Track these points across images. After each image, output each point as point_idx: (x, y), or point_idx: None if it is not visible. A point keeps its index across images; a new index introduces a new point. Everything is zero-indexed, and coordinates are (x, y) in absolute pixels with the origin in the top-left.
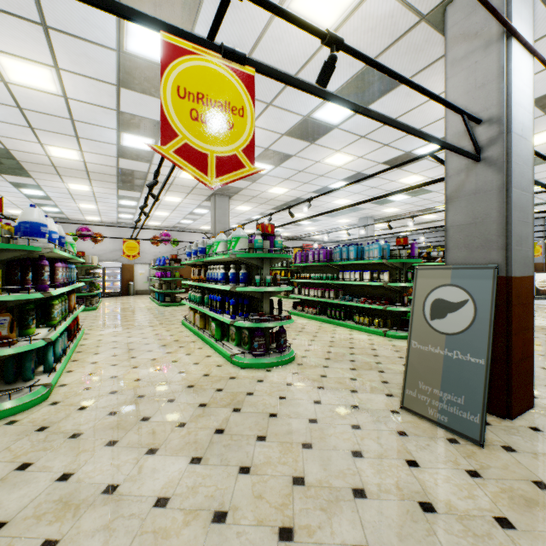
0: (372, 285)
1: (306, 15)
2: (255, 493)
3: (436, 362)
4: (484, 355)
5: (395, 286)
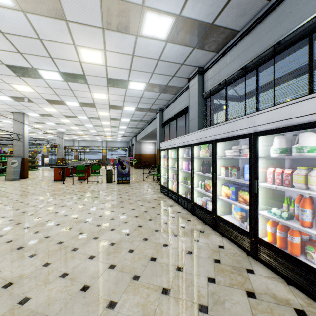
0: None
1: None
2: None
3: (12, 171)
4: (20, 169)
5: None
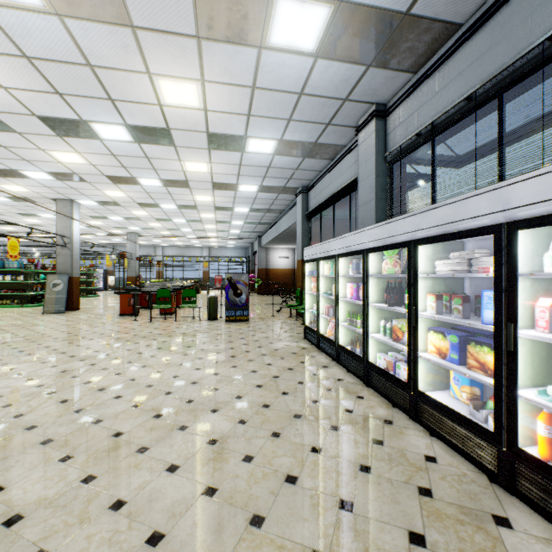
0: (11, 283)
1: (5, 187)
2: (15, 322)
3: (54, 299)
4: (66, 294)
5: (29, 282)
